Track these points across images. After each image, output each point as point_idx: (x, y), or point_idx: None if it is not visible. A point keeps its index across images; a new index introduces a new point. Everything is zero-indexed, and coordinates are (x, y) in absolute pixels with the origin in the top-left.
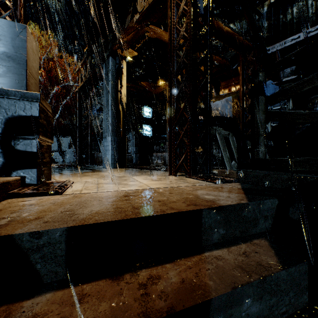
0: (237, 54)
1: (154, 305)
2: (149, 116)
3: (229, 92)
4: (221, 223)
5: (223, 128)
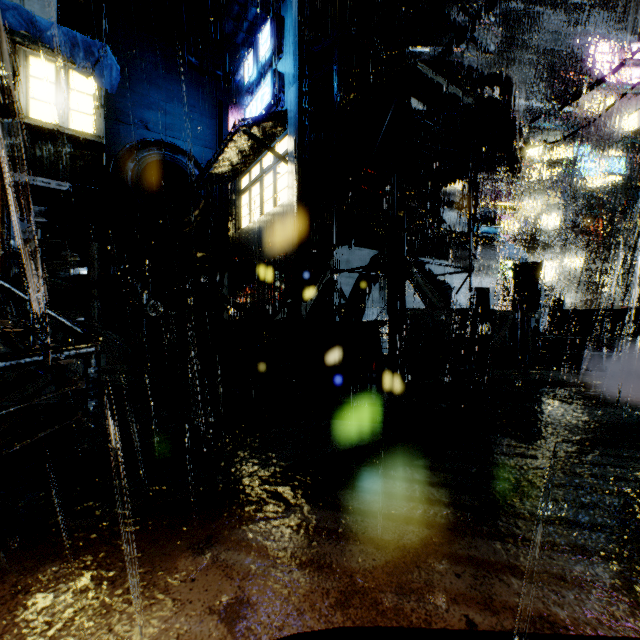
0: None
1: None
2: None
3: None
4: None
5: None
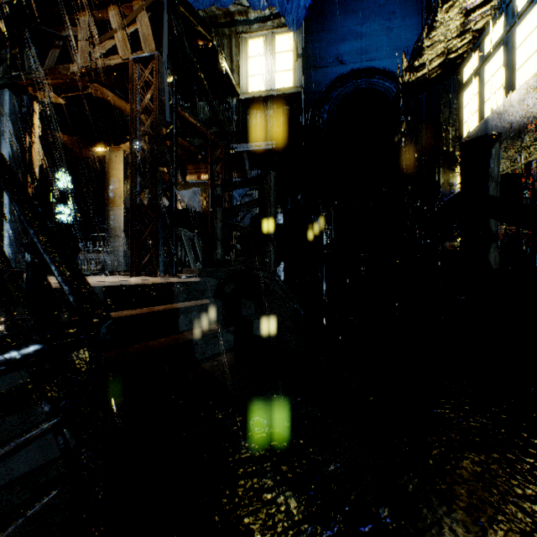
0: (206, 144)
1: (157, 310)
2: (66, 189)
3: (198, 180)
4: (185, 291)
5: (192, 224)
